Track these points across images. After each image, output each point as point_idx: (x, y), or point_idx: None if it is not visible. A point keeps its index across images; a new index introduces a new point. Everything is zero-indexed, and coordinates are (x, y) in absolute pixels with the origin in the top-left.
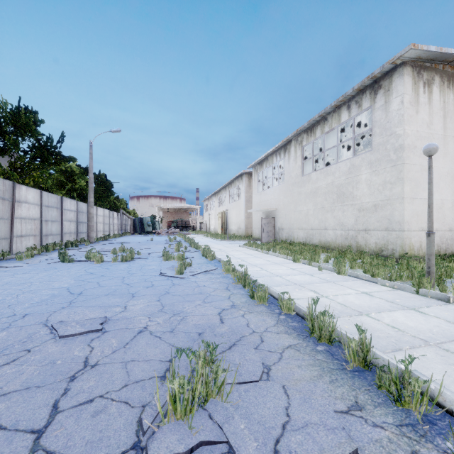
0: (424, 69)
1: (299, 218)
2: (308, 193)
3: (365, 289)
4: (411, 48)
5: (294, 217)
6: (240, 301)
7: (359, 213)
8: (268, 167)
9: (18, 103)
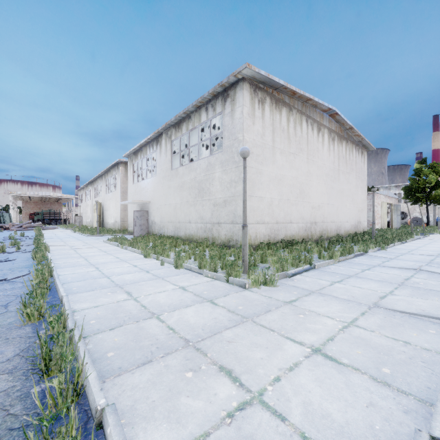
0: (259, 88)
1: (169, 211)
2: (176, 187)
3: (186, 283)
4: (247, 67)
5: (164, 210)
6: (0, 323)
7: (214, 208)
8: (143, 158)
9: None
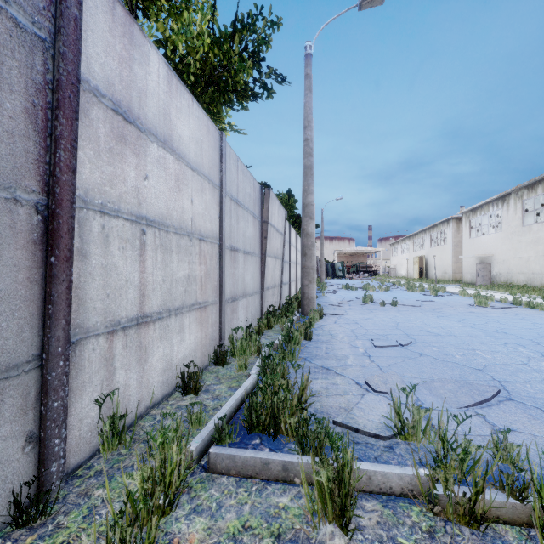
0: None
1: (519, 263)
2: (529, 242)
3: None
4: None
5: (513, 263)
6: None
7: None
8: (483, 215)
9: (288, 193)
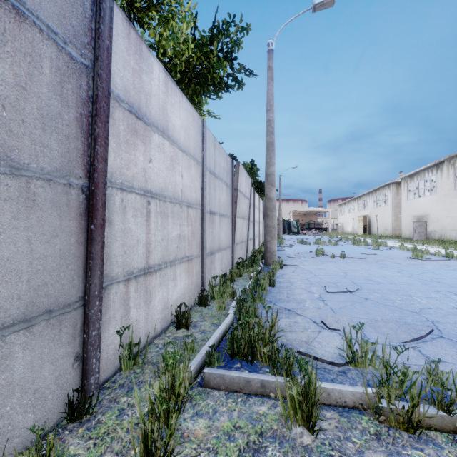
0: None
1: (451, 222)
2: None
3: None
4: None
5: (446, 221)
6: None
7: None
8: (419, 180)
9: (251, 163)
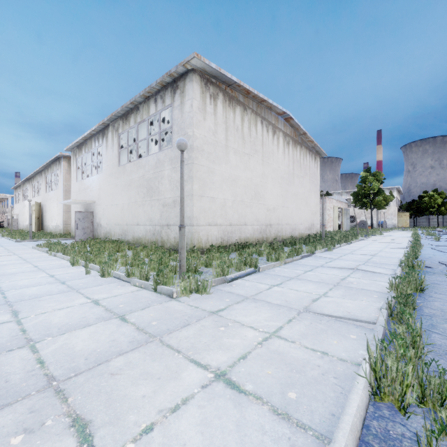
0: (211, 83)
1: (116, 212)
2: (124, 185)
3: (104, 295)
4: (195, 56)
5: (111, 211)
6: None
7: (163, 209)
8: (87, 152)
9: None
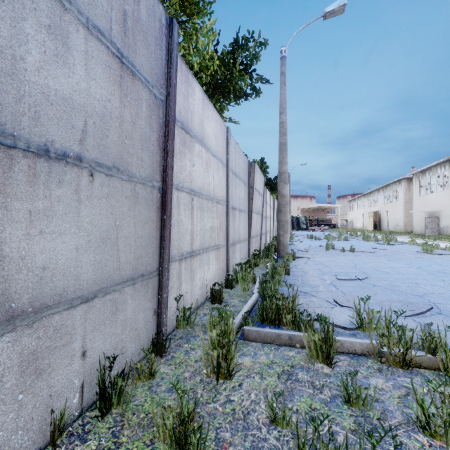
0: None
1: None
2: None
3: None
4: None
5: None
6: None
7: None
8: (431, 175)
9: (261, 161)
